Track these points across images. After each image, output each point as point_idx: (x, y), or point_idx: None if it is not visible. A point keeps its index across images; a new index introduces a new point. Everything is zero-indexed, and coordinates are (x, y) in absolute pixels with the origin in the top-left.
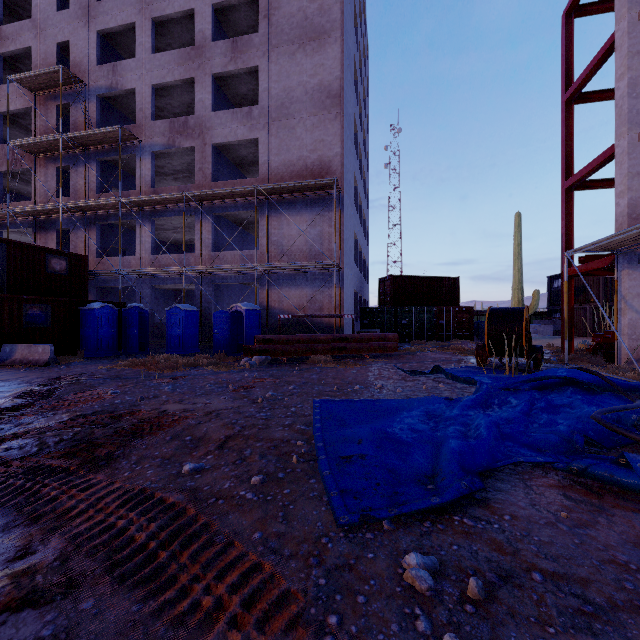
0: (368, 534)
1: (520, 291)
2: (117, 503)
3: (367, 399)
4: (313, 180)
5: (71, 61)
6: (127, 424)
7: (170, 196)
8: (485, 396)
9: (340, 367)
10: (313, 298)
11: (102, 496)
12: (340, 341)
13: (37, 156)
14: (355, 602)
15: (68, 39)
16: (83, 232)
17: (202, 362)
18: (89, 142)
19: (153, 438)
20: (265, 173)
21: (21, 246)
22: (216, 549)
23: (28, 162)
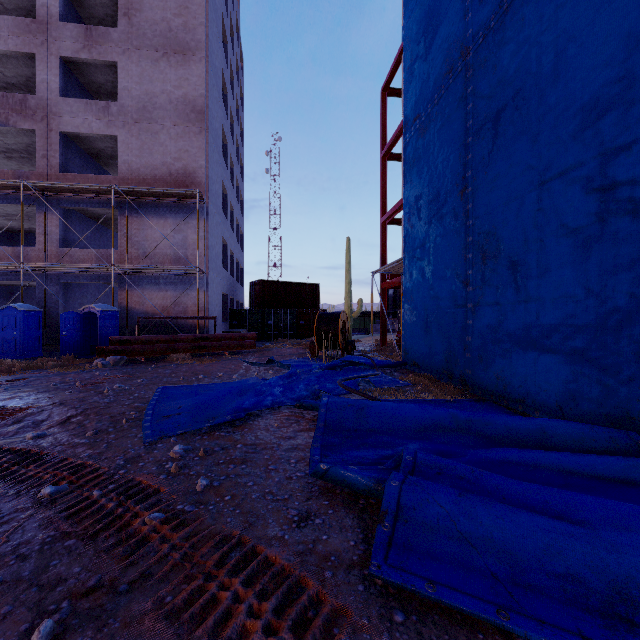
0: (159, 445)
1: (349, 299)
2: None
3: (204, 384)
4: (176, 189)
5: None
6: None
7: (2, 182)
8: (289, 375)
9: (196, 363)
10: (178, 300)
11: None
12: (201, 340)
13: None
14: (138, 465)
15: None
16: None
17: (46, 365)
18: None
19: None
20: (125, 173)
21: None
22: (54, 462)
23: None
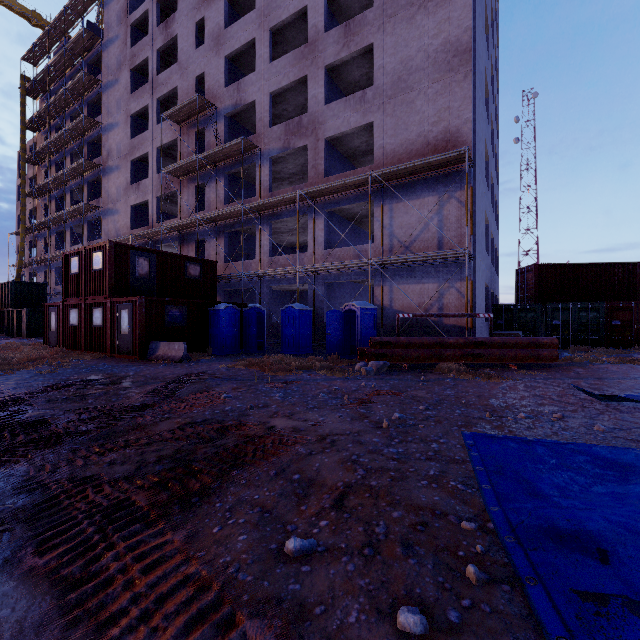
0: None
1: None
2: (179, 622)
3: (550, 440)
4: (437, 155)
5: (206, 90)
6: (231, 442)
7: (285, 197)
8: None
9: (480, 380)
10: (436, 294)
11: (166, 592)
12: (474, 346)
13: (182, 179)
14: None
15: (203, 71)
16: (214, 241)
17: (315, 365)
18: (219, 158)
19: (254, 471)
20: (380, 159)
21: (167, 255)
22: None
23: (176, 185)
